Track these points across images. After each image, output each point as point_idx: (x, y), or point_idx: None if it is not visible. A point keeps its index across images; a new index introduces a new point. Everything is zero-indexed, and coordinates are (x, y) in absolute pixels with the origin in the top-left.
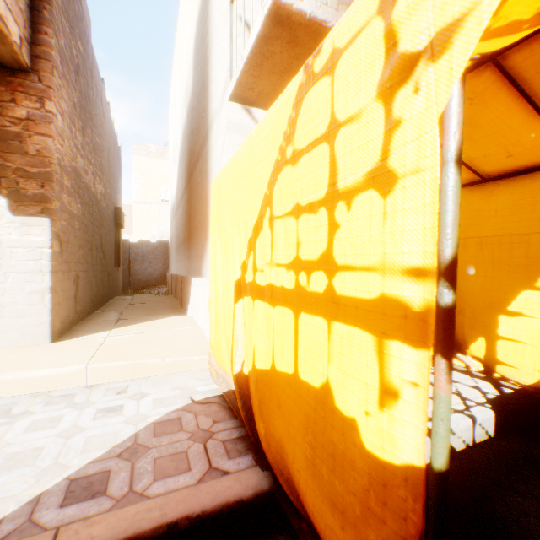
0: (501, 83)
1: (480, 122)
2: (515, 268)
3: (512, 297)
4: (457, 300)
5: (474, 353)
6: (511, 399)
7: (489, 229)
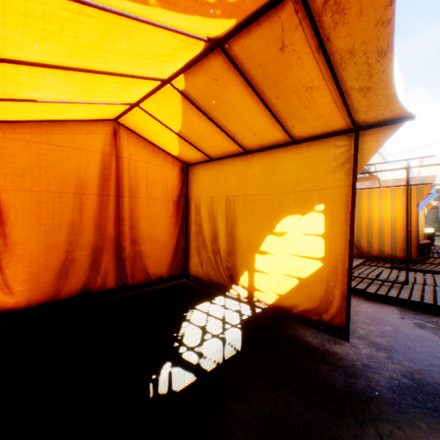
0: (234, 70)
1: (228, 102)
2: (264, 219)
3: (263, 240)
4: (234, 244)
5: (243, 283)
6: (258, 317)
7: (251, 189)
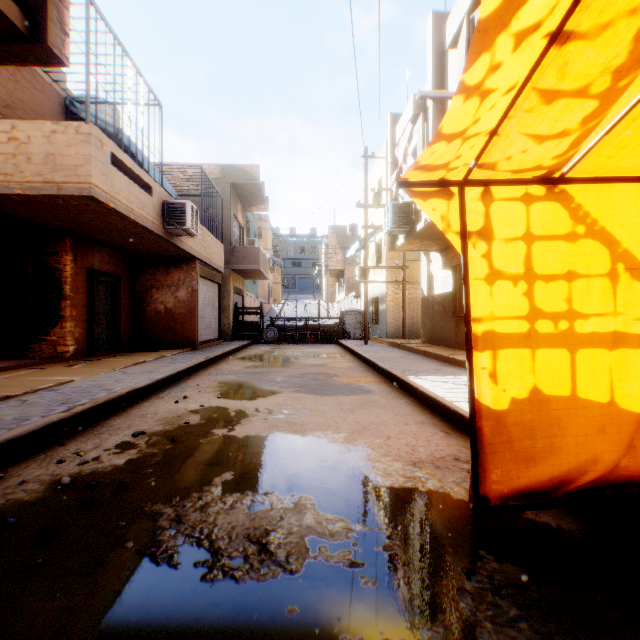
0: None
1: None
2: None
3: None
4: None
5: None
6: None
7: None
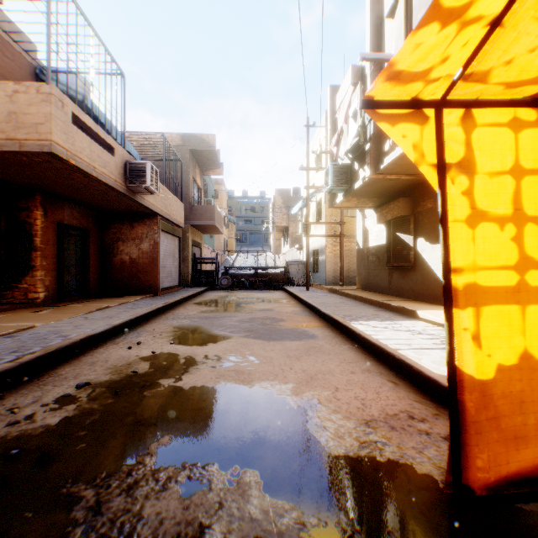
0: None
1: None
2: None
3: None
4: None
5: None
6: None
7: None
